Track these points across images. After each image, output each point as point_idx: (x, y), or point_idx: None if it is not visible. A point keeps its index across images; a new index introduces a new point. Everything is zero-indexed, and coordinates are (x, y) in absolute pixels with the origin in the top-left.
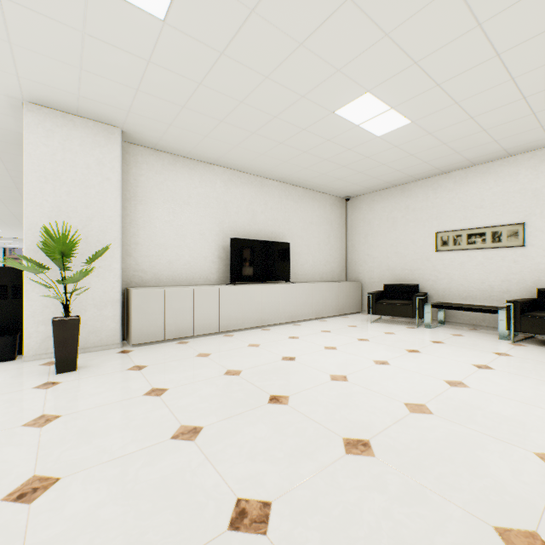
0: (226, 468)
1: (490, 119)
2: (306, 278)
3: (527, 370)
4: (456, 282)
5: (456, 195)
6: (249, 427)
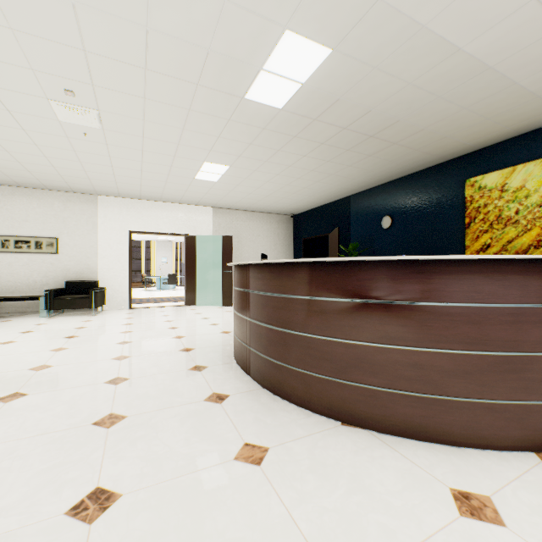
0: None
1: (33, 167)
2: None
3: (55, 327)
4: (5, 279)
5: (5, 206)
6: None
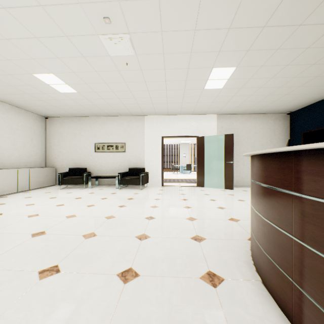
0: None
1: (110, 101)
2: (13, 165)
3: (118, 196)
4: (103, 166)
5: (103, 127)
6: None
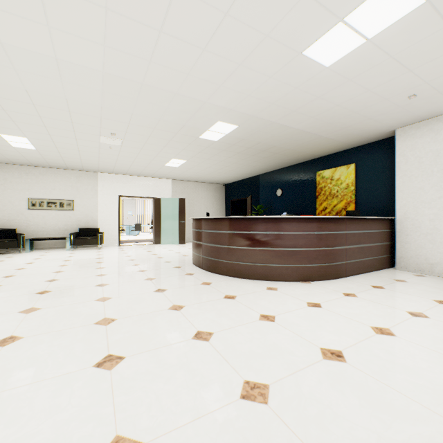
0: (31, 282)
1: (68, 159)
2: None
3: (83, 254)
4: (41, 226)
5: (41, 180)
6: (17, 280)
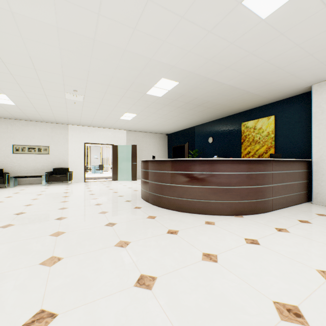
0: (1, 215)
1: (43, 113)
2: None
3: (55, 189)
4: (23, 167)
5: (23, 130)
6: None
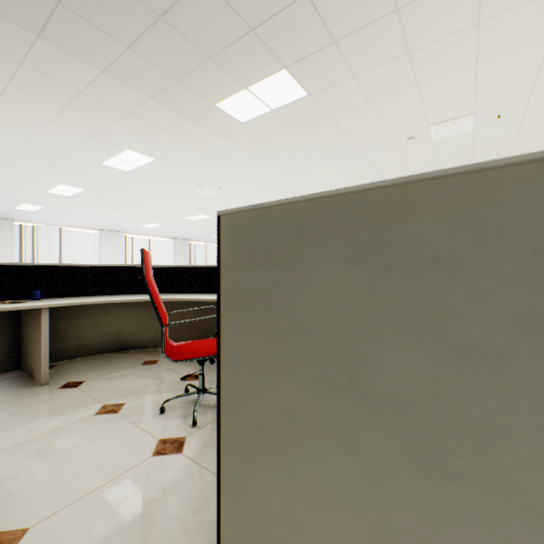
0: None
1: None
2: None
3: None
4: None
5: None
6: None
